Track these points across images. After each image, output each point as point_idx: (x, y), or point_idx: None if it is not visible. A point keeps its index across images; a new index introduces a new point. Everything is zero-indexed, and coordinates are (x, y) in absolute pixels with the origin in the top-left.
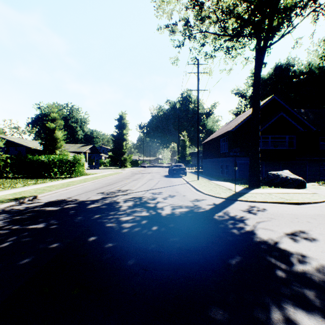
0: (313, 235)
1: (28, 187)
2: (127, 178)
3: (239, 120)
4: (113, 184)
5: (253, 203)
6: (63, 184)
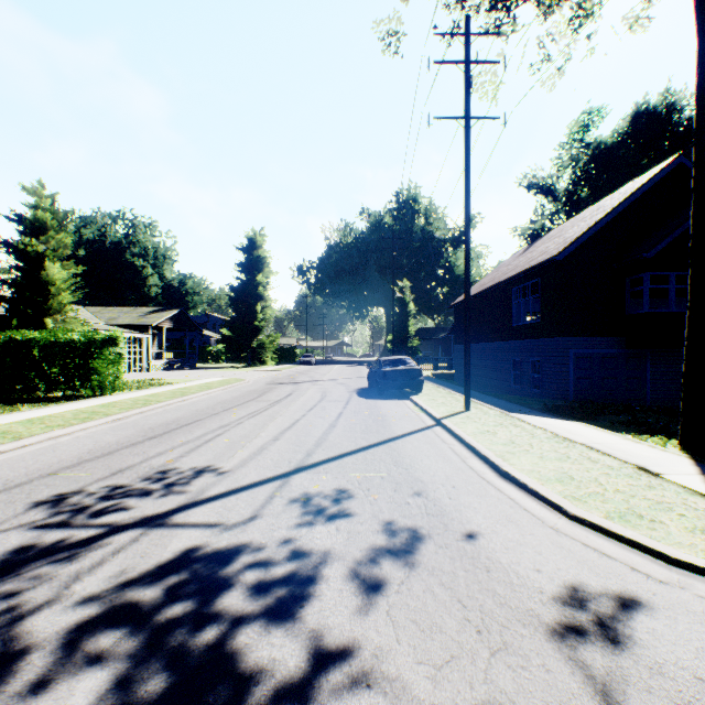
0: None
1: None
2: (245, 401)
3: (569, 232)
4: (177, 429)
5: None
6: None
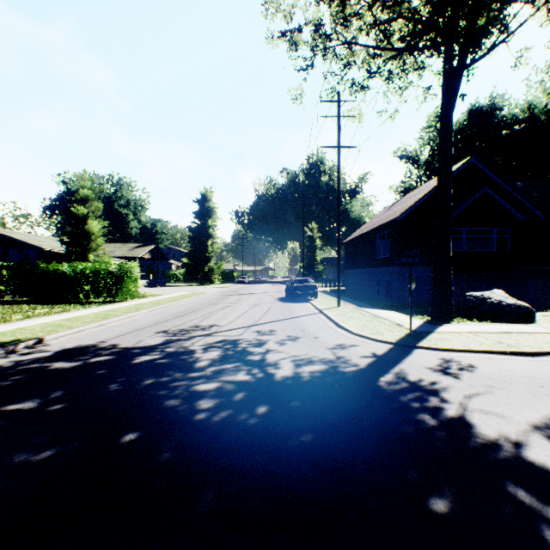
0: None
1: (32, 321)
2: (214, 303)
3: (409, 201)
4: (187, 314)
5: (448, 353)
6: (98, 314)
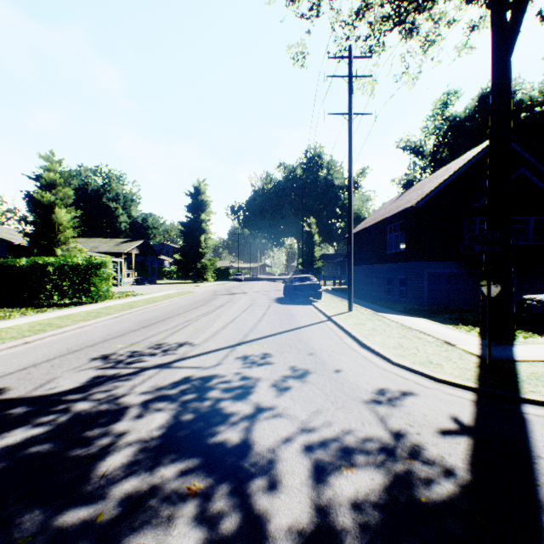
0: None
1: None
2: (198, 306)
3: (426, 187)
4: (158, 322)
5: None
6: (38, 323)
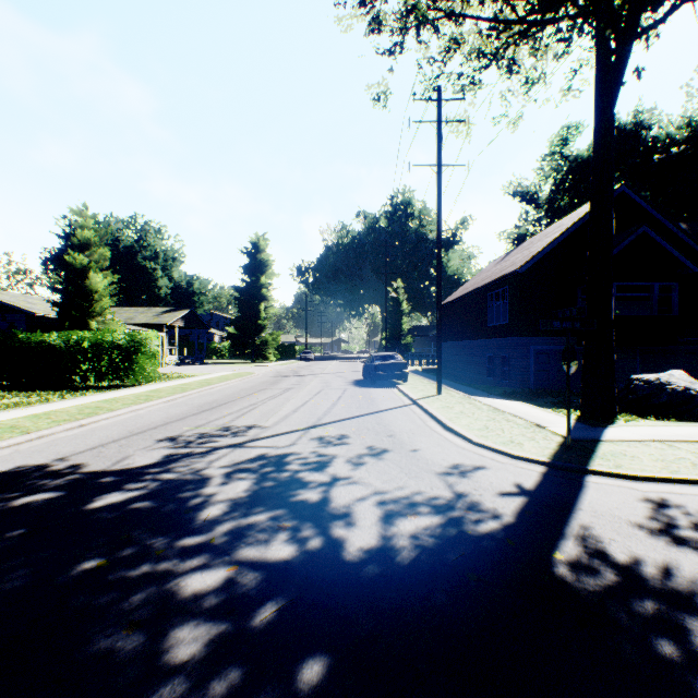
0: None
1: None
2: (262, 389)
3: (534, 246)
4: (219, 406)
5: (648, 485)
6: (85, 407)
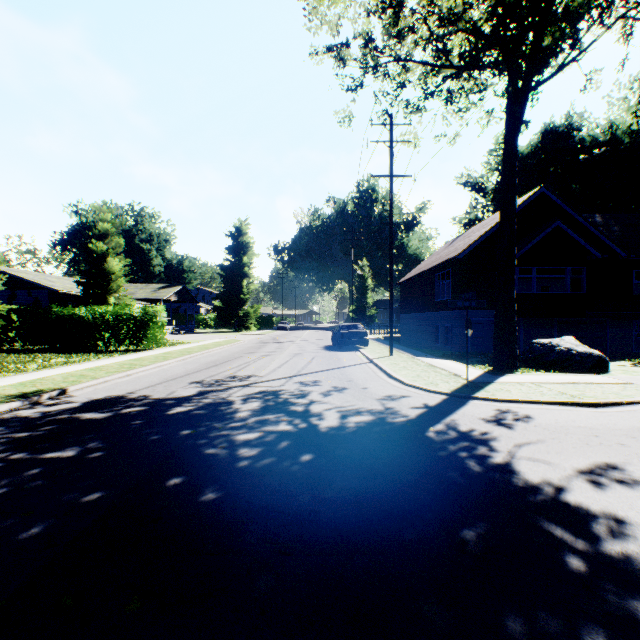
0: (635, 474)
1: (51, 371)
2: (250, 352)
3: (473, 236)
4: (222, 363)
5: (505, 404)
6: (122, 363)
